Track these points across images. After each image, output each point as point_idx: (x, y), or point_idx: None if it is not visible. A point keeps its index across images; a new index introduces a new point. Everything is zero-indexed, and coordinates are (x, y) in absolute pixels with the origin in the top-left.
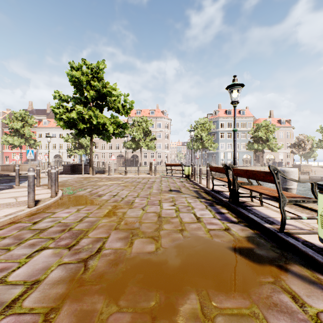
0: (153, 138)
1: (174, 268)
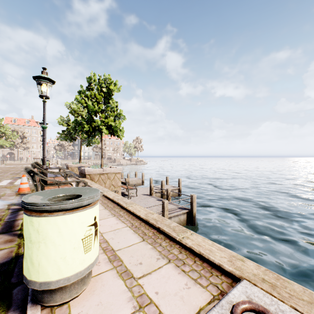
0: (29, 142)
1: (30, 165)
